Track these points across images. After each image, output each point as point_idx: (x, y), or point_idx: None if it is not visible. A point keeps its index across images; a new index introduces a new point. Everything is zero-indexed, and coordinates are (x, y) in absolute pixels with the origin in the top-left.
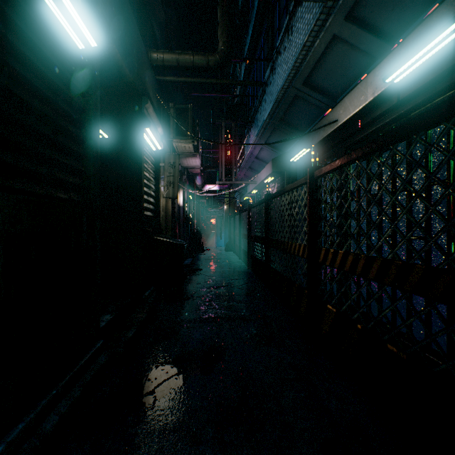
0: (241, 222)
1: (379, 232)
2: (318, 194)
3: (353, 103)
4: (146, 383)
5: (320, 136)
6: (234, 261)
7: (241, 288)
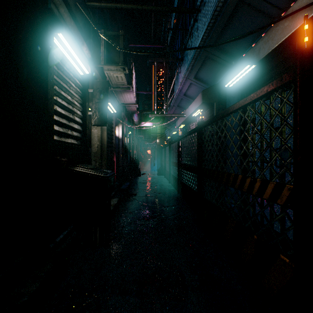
0: (170, 151)
1: None
2: None
3: None
4: None
5: (275, 42)
6: (165, 185)
7: (173, 219)
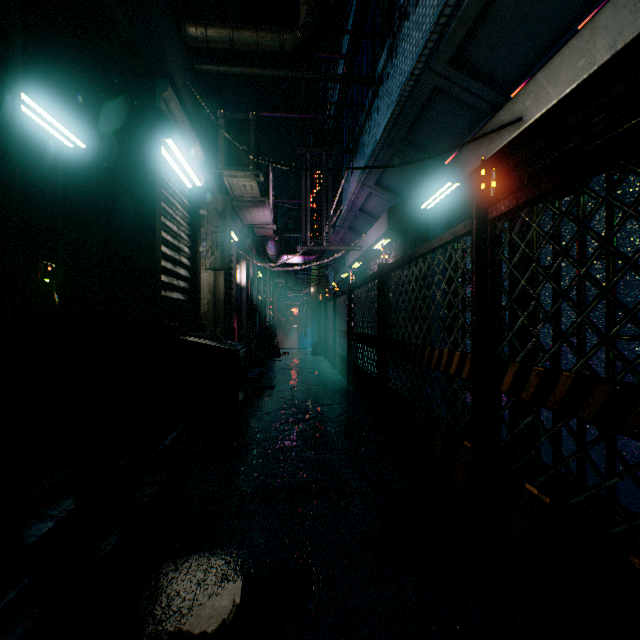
0: (336, 311)
1: None
2: (499, 252)
3: (558, 79)
4: None
5: (481, 156)
6: (325, 372)
7: (338, 422)
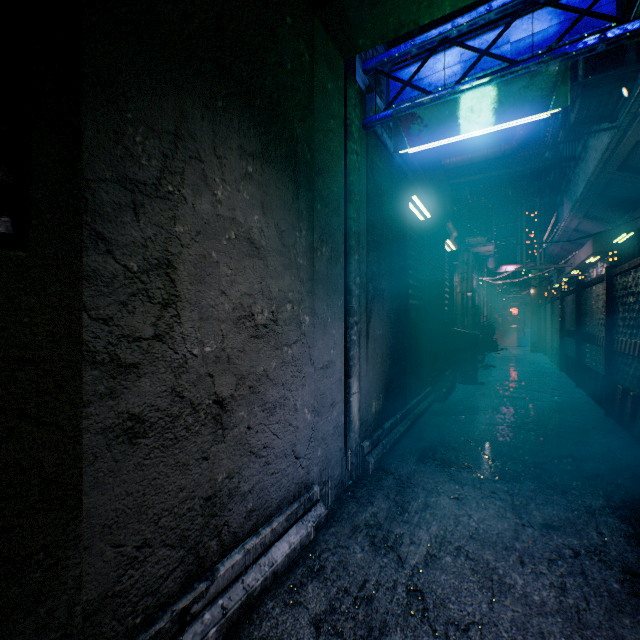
0: (553, 313)
1: (639, 323)
2: (613, 291)
3: None
4: (461, 410)
5: None
6: (541, 362)
7: (543, 384)
